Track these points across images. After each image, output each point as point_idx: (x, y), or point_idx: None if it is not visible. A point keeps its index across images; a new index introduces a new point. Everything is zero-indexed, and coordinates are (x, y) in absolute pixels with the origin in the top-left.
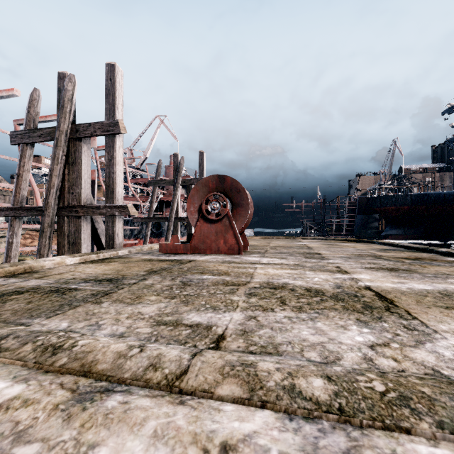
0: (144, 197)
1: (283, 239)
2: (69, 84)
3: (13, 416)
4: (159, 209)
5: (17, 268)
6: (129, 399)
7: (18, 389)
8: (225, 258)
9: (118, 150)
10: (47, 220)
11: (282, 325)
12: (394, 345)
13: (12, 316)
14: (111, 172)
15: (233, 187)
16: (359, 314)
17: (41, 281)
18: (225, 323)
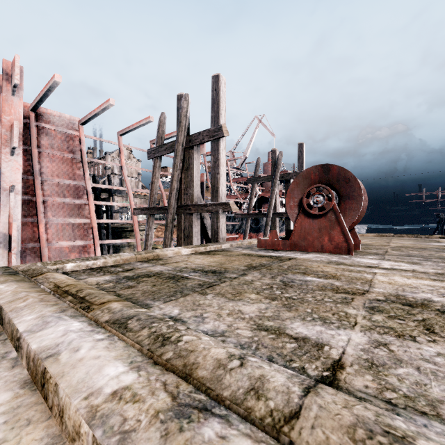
0: (244, 195)
1: (409, 238)
2: (184, 102)
3: (123, 410)
4: (257, 205)
5: (149, 255)
6: (227, 432)
7: (131, 378)
8: (331, 258)
9: (221, 152)
10: (170, 217)
11: (436, 367)
12: None
13: (141, 296)
14: (215, 173)
15: (340, 177)
16: None
17: (163, 268)
18: (340, 343)
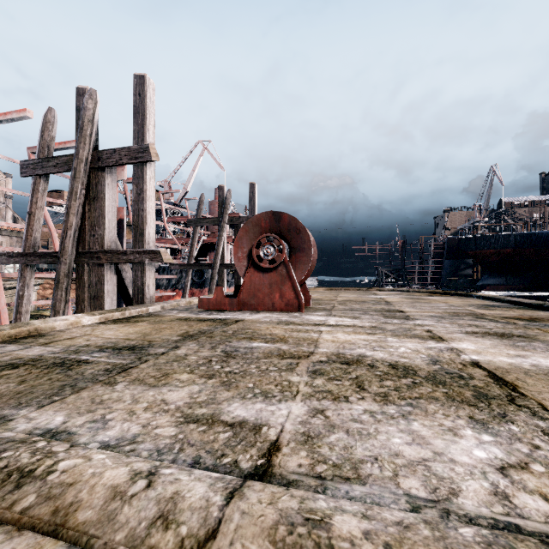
0: (184, 239)
1: (353, 291)
2: (89, 101)
3: None
4: (201, 254)
5: (19, 331)
6: None
7: None
8: (282, 317)
9: (148, 181)
10: (64, 268)
11: (362, 425)
12: (537, 468)
13: None
14: (140, 208)
15: (291, 227)
16: (471, 408)
17: (45, 350)
18: (280, 420)
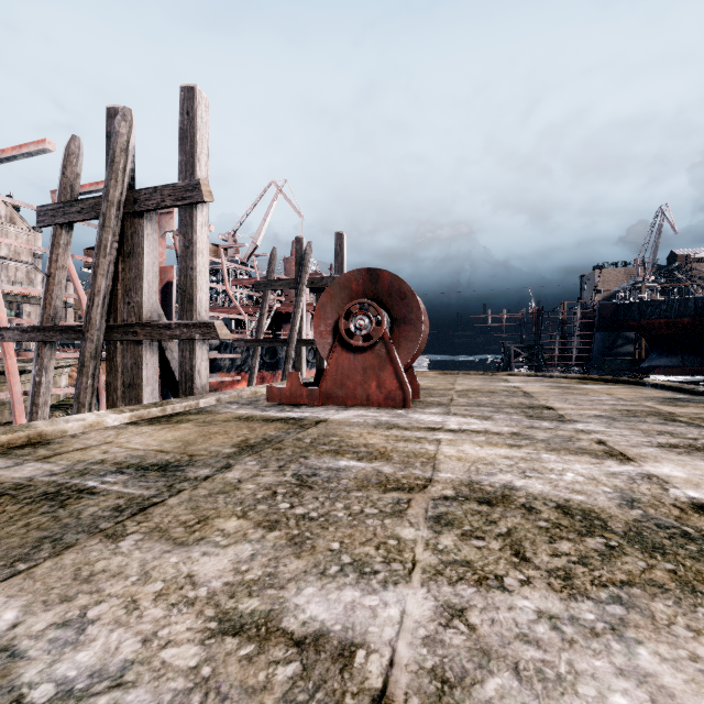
0: (252, 307)
1: (475, 375)
2: (122, 123)
3: None
4: (274, 326)
5: (14, 437)
6: None
7: None
8: (381, 416)
9: (199, 230)
10: (90, 347)
11: (542, 654)
12: None
13: None
14: (188, 267)
15: (393, 290)
16: None
17: (41, 468)
18: (387, 633)
